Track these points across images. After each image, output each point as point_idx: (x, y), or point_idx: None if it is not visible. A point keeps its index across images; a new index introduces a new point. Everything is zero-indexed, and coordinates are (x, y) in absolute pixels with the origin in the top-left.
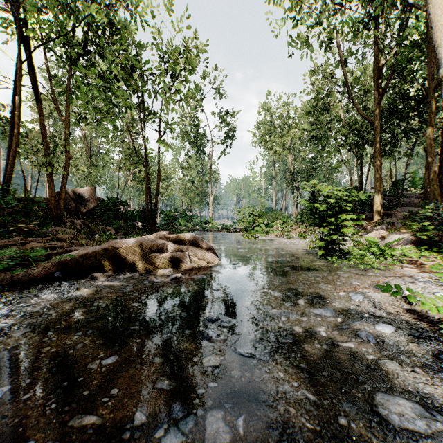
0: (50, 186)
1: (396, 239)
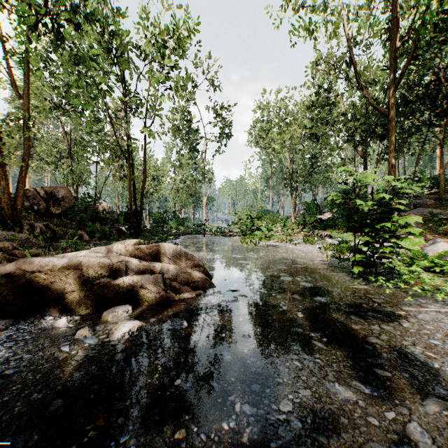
0: (4, 181)
1: (442, 248)
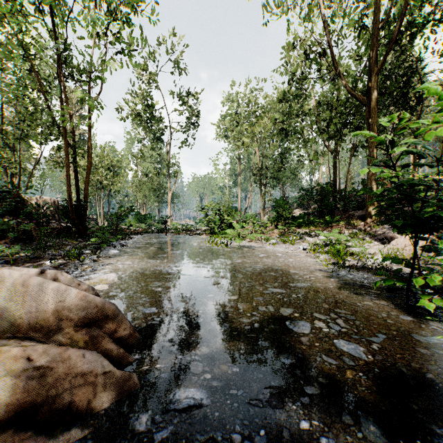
0: None
1: None
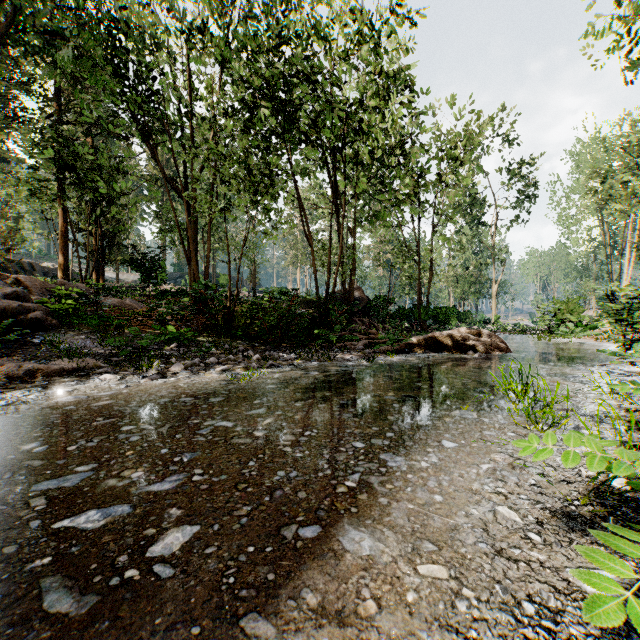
0: (345, 291)
1: None
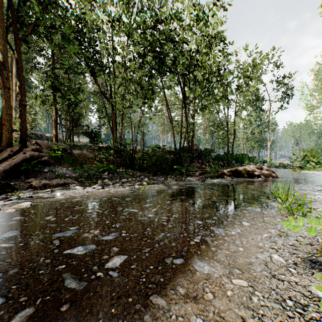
0: (189, 146)
1: None
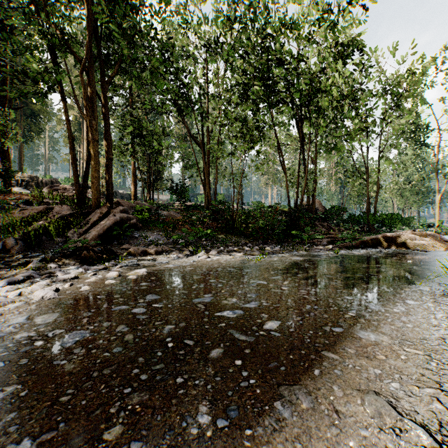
0: (308, 203)
1: None
